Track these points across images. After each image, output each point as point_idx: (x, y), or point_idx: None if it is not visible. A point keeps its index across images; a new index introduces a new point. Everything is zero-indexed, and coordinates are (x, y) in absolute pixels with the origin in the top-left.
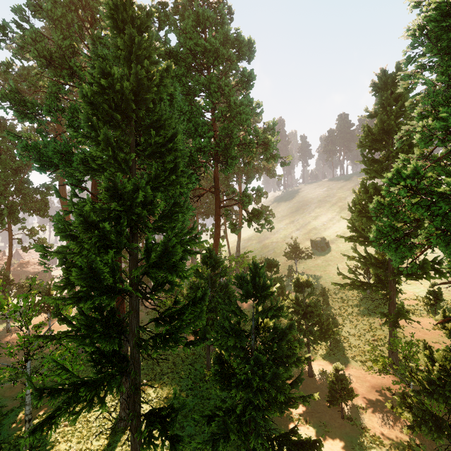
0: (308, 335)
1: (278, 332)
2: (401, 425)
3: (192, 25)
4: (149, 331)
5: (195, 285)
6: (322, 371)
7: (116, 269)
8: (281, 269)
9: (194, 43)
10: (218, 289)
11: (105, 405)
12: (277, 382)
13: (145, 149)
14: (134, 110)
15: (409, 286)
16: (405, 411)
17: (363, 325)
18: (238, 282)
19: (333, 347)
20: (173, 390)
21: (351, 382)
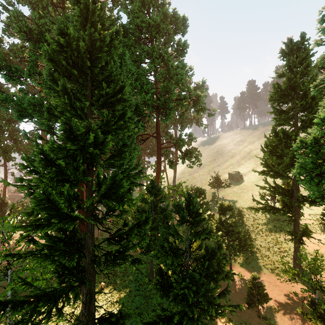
0: (230, 249)
1: (209, 251)
2: (307, 324)
3: (138, 5)
4: (102, 249)
5: (141, 209)
6: (240, 276)
7: (76, 198)
8: (206, 195)
9: (140, 21)
10: (159, 212)
11: (62, 315)
12: (209, 296)
13: (99, 99)
14: (90, 68)
15: (305, 209)
16: (318, 321)
17: (271, 240)
18: (175, 209)
19: (248, 256)
20: (124, 291)
21: (266, 289)
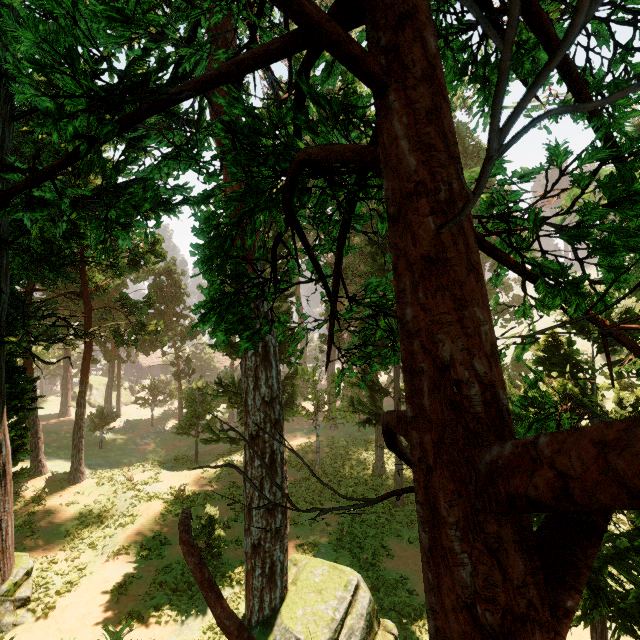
0: None
1: None
2: None
3: None
4: None
5: None
6: None
7: None
8: None
9: None
10: None
11: None
12: None
13: None
14: None
15: None
16: None
17: None
18: None
19: None
20: None
21: None
